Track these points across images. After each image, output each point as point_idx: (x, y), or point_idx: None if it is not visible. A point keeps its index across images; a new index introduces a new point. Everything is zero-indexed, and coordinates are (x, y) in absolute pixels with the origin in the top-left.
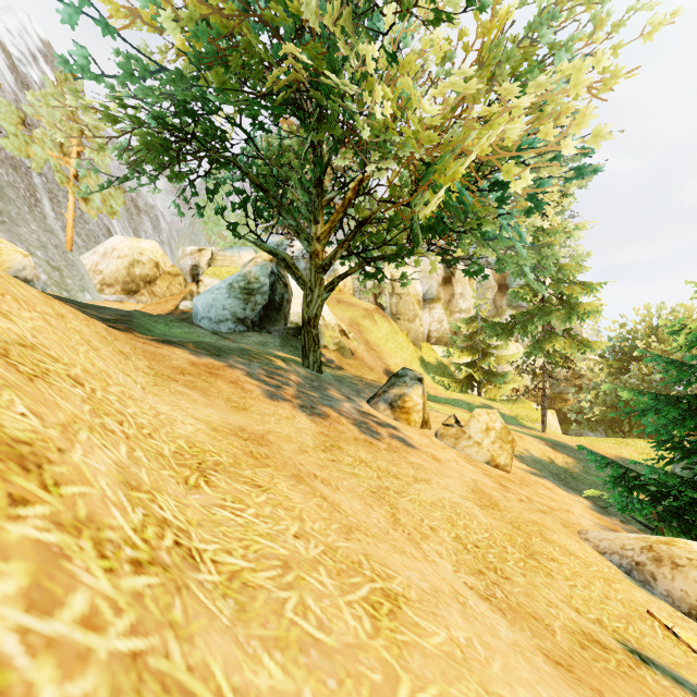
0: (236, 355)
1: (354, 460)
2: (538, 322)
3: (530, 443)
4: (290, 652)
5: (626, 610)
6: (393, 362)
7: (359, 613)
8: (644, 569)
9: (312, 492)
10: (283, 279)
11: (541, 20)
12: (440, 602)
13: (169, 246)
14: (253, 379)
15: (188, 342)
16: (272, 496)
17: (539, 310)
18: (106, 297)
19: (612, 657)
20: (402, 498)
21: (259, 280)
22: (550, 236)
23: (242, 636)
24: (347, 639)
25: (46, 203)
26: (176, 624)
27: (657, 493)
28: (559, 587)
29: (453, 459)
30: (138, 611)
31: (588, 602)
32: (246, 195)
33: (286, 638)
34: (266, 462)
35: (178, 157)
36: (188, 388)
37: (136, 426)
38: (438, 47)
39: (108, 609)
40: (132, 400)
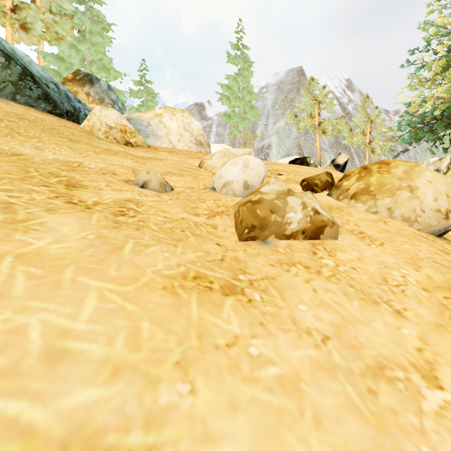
0: None
1: None
2: None
3: None
4: None
5: None
6: None
7: None
8: None
9: None
10: None
11: None
12: None
13: (414, 159)
14: None
15: None
16: None
17: None
18: None
19: None
20: None
21: None
22: None
23: None
24: None
25: (355, 159)
26: None
27: None
28: None
29: None
30: None
31: None
32: None
33: None
34: None
35: (432, 131)
36: None
37: None
38: None
39: None
40: None
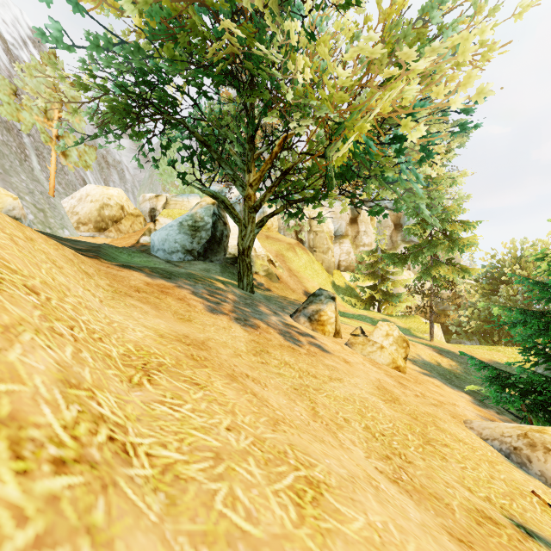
0: (184, 278)
1: (280, 362)
2: (427, 253)
3: (421, 350)
4: (217, 548)
5: (509, 488)
6: (311, 285)
7: (285, 502)
8: (521, 453)
9: (243, 389)
10: (223, 219)
11: (432, 3)
12: (357, 488)
13: (132, 193)
14: (197, 297)
15: (145, 267)
16: (208, 392)
17: (427, 244)
18: (81, 233)
19: (503, 532)
20: (320, 394)
21: (204, 219)
22: (436, 184)
23: (169, 532)
24: (274, 530)
25: (33, 158)
26: (95, 528)
27: (525, 390)
28: (452, 469)
29: (360, 362)
30: (50, 518)
31: (478, 482)
32: (193, 150)
33: (215, 532)
34: (204, 363)
35: (137, 119)
36: (142, 302)
37: (87, 331)
38: (347, 29)
39: (9, 519)
40: (87, 309)
